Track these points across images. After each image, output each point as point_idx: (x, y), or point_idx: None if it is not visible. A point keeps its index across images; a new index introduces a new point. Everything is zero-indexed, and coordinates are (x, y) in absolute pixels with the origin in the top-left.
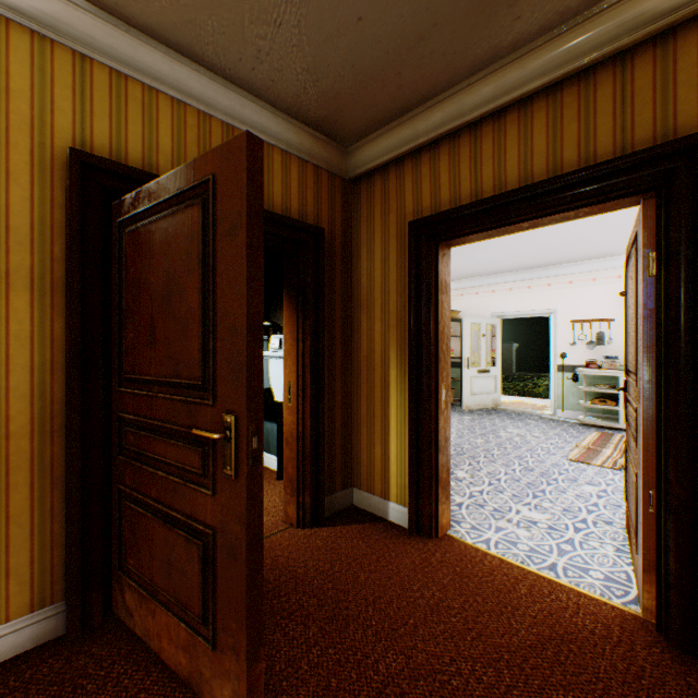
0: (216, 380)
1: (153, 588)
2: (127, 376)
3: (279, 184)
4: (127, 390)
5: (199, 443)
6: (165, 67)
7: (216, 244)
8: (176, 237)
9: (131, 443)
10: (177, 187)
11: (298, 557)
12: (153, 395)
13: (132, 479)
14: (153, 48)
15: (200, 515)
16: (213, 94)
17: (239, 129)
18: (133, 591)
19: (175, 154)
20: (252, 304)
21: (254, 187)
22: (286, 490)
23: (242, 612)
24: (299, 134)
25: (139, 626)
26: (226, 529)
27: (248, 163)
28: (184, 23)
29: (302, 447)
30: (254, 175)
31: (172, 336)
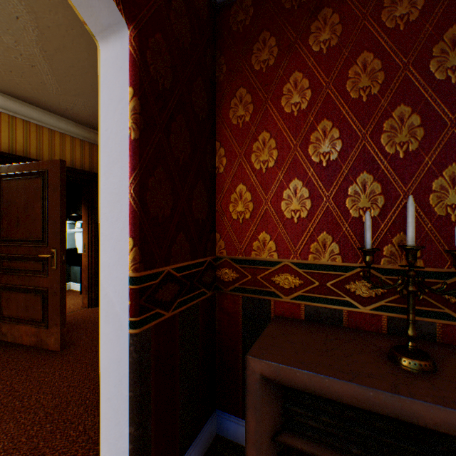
0: (49, 238)
1: (18, 320)
2: (3, 239)
3: (79, 154)
4: (4, 245)
5: (41, 260)
6: (20, 108)
7: (49, 193)
8: (31, 187)
9: (6, 266)
10: (31, 169)
11: (87, 315)
12: (19, 245)
13: (6, 280)
14: (15, 101)
15: (42, 285)
16: (44, 117)
17: (58, 131)
18: (7, 325)
19: (25, 144)
20: (63, 214)
21: (64, 176)
22: (83, 292)
23: (59, 311)
24: (89, 133)
25: (10, 338)
26: (53, 287)
27: (61, 169)
28: (32, 97)
29: (91, 272)
30: (64, 172)
31: (29, 223)
